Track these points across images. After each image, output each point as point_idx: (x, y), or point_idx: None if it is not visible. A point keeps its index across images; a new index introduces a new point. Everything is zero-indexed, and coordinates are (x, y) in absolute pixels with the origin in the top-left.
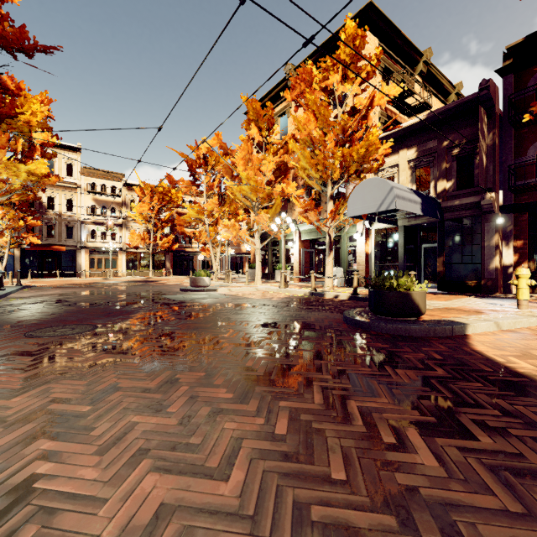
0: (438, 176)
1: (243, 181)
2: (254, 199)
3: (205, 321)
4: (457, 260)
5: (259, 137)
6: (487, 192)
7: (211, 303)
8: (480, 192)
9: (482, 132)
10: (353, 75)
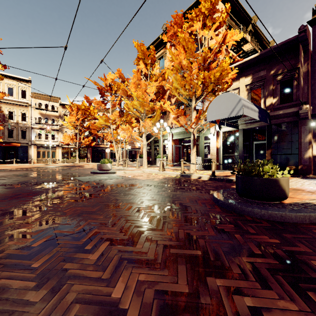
0: (267, 95)
1: (134, 98)
2: (142, 111)
3: (93, 204)
4: (281, 152)
5: (145, 70)
6: (304, 104)
7: (107, 183)
8: (297, 105)
9: (301, 62)
10: (210, 24)
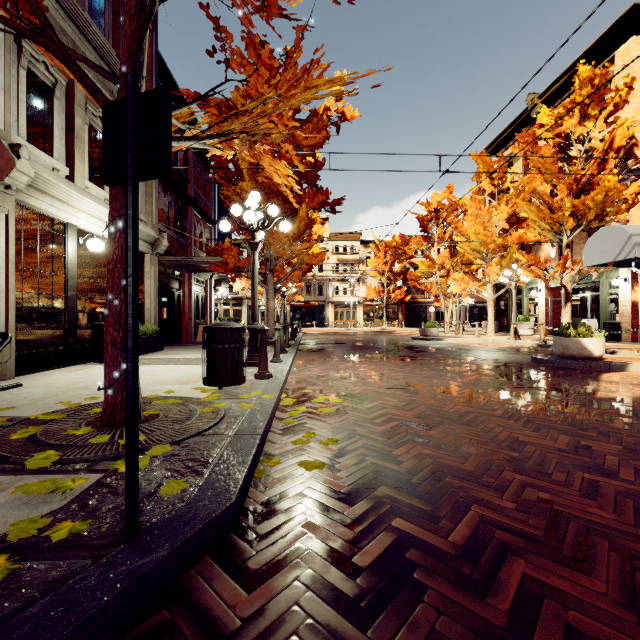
0: None
1: (471, 237)
2: (484, 251)
3: (426, 354)
4: None
5: (491, 187)
6: None
7: (434, 347)
8: None
9: None
10: (596, 112)
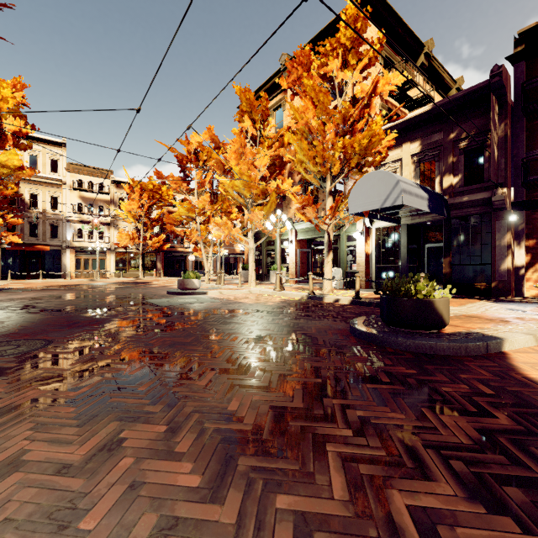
0: (444, 171)
1: (236, 176)
2: (248, 195)
3: (185, 334)
4: (465, 261)
5: (253, 129)
6: (499, 187)
7: (197, 309)
8: (490, 188)
9: (494, 123)
10: (354, 62)
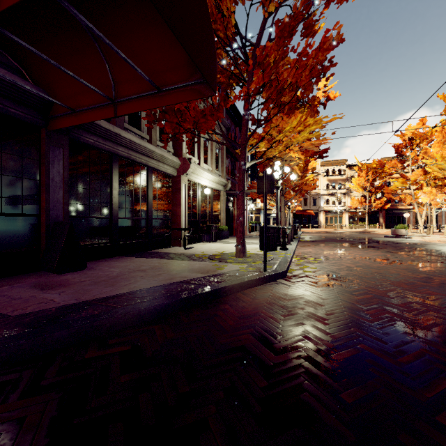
0: None
1: (438, 159)
2: None
3: (386, 245)
4: None
5: None
6: None
7: (398, 242)
8: None
9: None
10: None
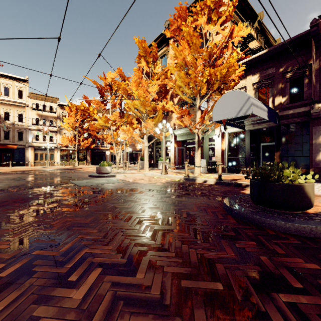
0: (275, 93)
1: (135, 98)
2: (143, 111)
3: (88, 213)
4: (290, 154)
5: (147, 68)
6: (316, 103)
7: (105, 188)
8: (308, 104)
9: (313, 59)
10: (215, 18)
